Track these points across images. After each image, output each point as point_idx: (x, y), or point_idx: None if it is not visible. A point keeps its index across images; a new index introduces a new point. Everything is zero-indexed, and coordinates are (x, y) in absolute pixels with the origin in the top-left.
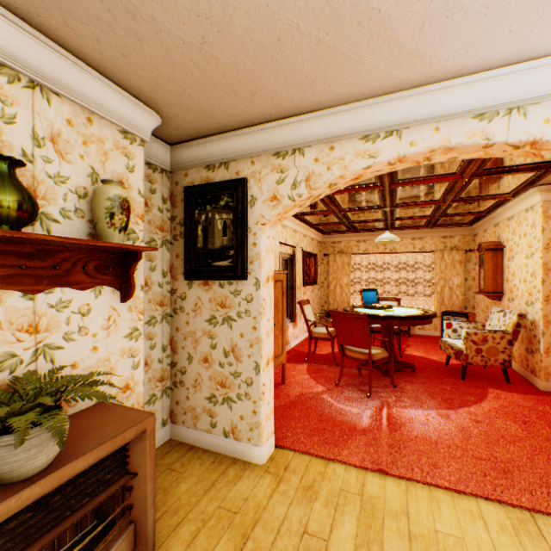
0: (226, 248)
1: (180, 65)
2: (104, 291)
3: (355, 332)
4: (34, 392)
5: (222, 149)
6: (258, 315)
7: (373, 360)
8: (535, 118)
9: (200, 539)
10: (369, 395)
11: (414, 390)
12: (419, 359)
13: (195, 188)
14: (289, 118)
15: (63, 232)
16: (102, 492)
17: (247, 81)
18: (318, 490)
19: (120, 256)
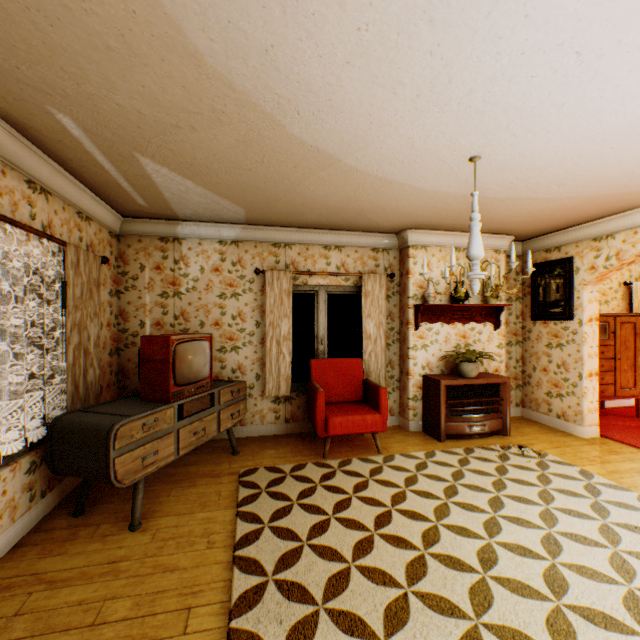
0: (557, 301)
1: (521, 224)
2: (486, 325)
3: None
4: (469, 354)
5: (554, 240)
6: (580, 343)
7: None
8: None
9: (532, 440)
10: None
11: None
12: None
13: (536, 265)
14: (600, 218)
15: (472, 301)
16: (489, 398)
17: (560, 218)
18: (620, 453)
19: (493, 309)
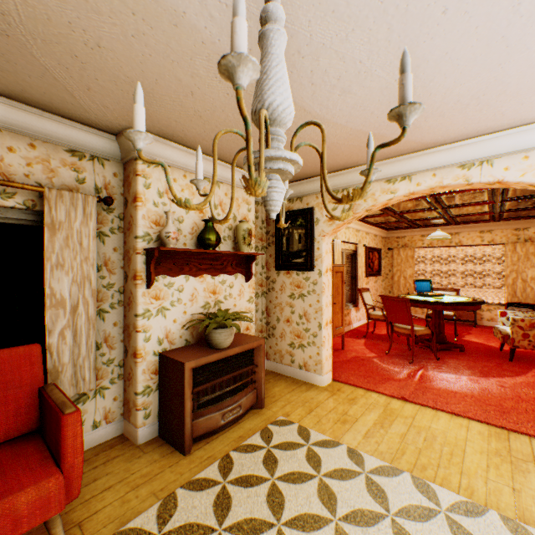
0: (300, 251)
1: None
2: (238, 276)
3: (400, 312)
4: (222, 316)
5: (298, 190)
6: (320, 293)
7: (415, 335)
8: (498, 167)
9: (287, 407)
10: (411, 361)
11: (455, 363)
12: (475, 344)
13: None
14: (339, 171)
15: (223, 248)
16: (244, 368)
17: (312, 161)
18: (357, 401)
19: (245, 258)
